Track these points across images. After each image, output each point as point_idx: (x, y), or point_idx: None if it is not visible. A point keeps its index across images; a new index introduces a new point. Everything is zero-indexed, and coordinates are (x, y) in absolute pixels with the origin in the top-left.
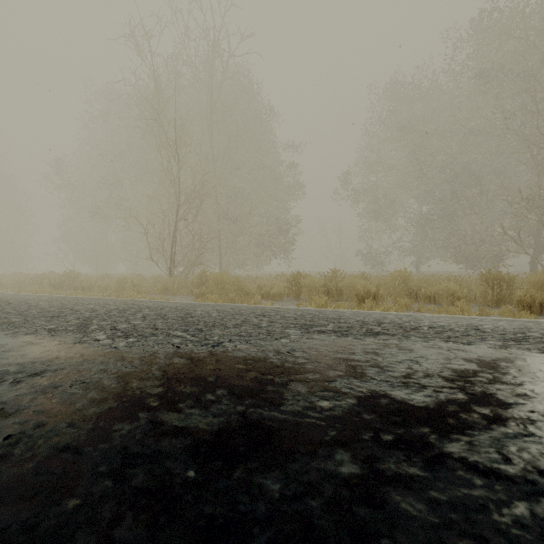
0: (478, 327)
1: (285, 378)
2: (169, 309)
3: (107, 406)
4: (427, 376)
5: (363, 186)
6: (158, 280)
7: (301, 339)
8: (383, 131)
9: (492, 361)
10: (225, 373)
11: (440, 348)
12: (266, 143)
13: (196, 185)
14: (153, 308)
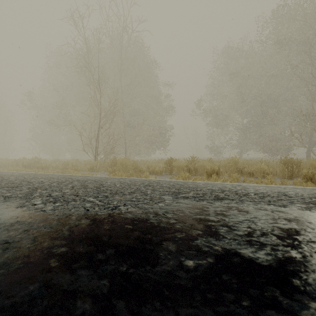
0: (285, 193)
1: (159, 237)
2: (90, 181)
3: (14, 268)
4: (263, 234)
5: (209, 108)
6: (88, 163)
7: (172, 203)
8: (221, 75)
9: (305, 221)
10: (116, 233)
11: (266, 210)
12: (152, 82)
13: (111, 106)
14: (80, 180)
